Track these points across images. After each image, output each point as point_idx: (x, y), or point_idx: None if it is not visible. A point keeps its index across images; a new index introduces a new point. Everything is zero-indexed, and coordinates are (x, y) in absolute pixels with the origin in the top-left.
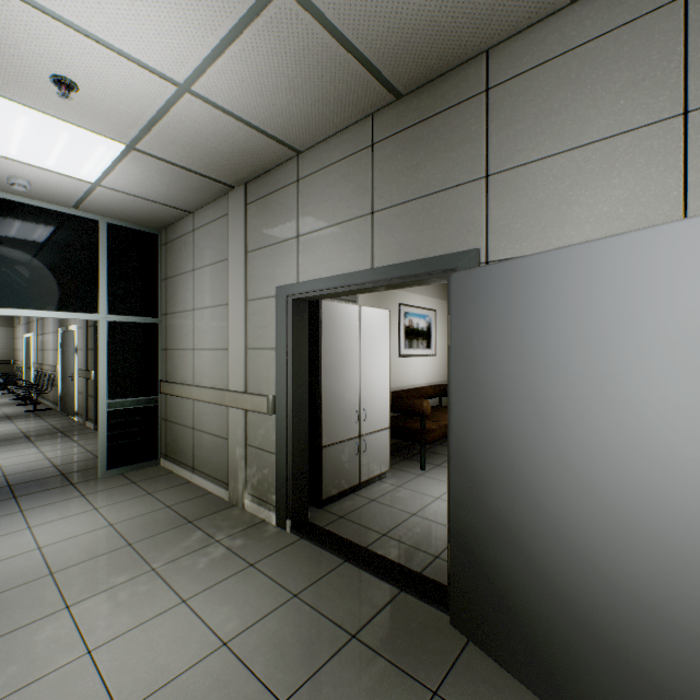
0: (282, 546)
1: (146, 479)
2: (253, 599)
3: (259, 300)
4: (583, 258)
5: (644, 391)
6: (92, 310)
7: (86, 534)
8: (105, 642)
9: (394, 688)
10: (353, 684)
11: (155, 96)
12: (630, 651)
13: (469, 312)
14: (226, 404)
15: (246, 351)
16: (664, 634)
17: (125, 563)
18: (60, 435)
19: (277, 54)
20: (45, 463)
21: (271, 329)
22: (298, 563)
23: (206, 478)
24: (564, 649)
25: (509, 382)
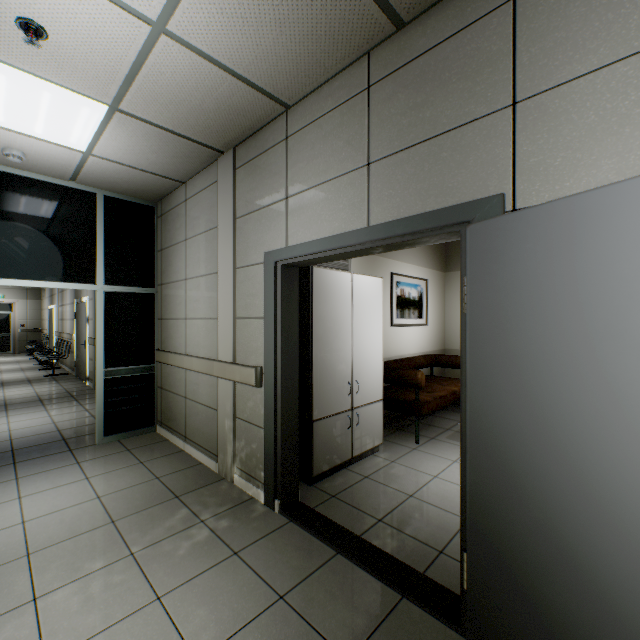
0: (270, 530)
1: (140, 447)
2: (233, 600)
3: (248, 267)
4: None
5: None
6: (90, 280)
7: (72, 507)
8: None
9: None
10: None
11: (129, 41)
12: None
13: (493, 271)
14: (216, 374)
15: (235, 320)
16: None
17: (104, 545)
18: (70, 399)
19: None
20: (50, 427)
21: (260, 297)
22: (285, 553)
23: (197, 448)
24: None
25: (553, 360)
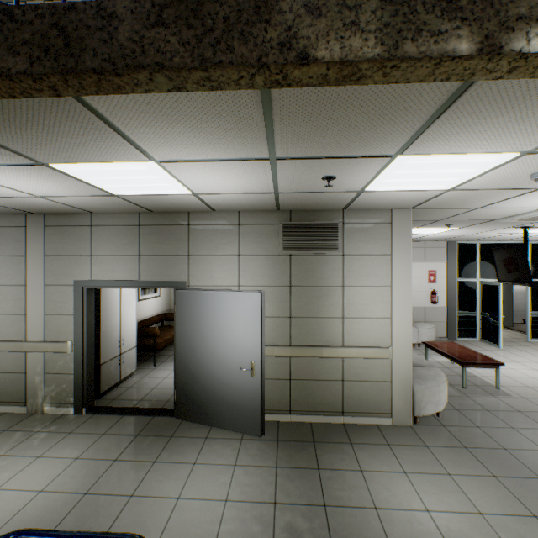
0: (85, 420)
1: None
2: (81, 442)
3: (58, 285)
4: (214, 295)
5: (226, 331)
6: None
7: None
8: (4, 483)
9: (157, 441)
10: (142, 445)
11: (16, 195)
12: (224, 398)
13: (183, 305)
14: (26, 350)
15: (45, 316)
16: (230, 390)
17: None
18: None
19: (102, 200)
20: None
21: (70, 303)
22: (98, 424)
23: None
24: (210, 406)
25: (195, 329)
